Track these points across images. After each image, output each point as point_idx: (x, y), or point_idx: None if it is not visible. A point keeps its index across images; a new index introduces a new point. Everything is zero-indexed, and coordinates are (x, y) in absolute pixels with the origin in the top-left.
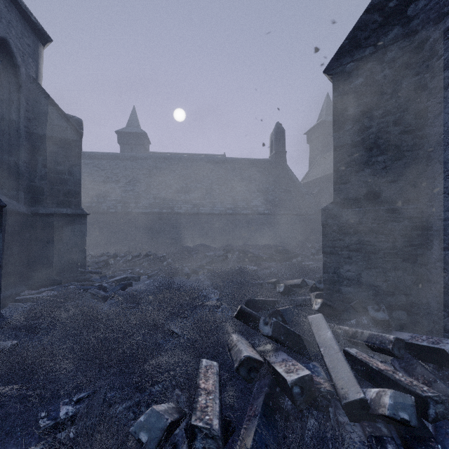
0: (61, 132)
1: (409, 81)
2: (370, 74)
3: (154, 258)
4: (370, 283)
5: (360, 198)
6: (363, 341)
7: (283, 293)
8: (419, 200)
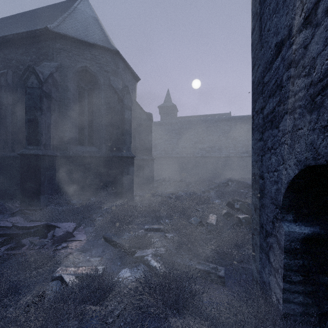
0: (144, 121)
1: None
2: None
3: (184, 183)
4: None
5: None
6: None
7: None
8: None
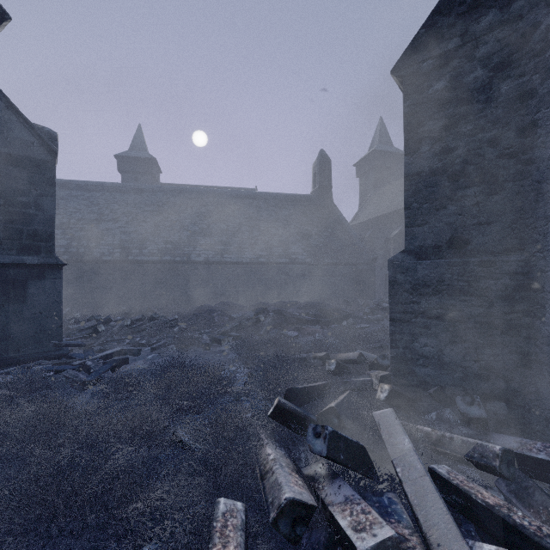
0: (24, 149)
1: (510, 85)
2: (456, 75)
3: (162, 322)
4: (455, 363)
5: (442, 245)
6: (455, 452)
7: (334, 372)
8: (523, 249)
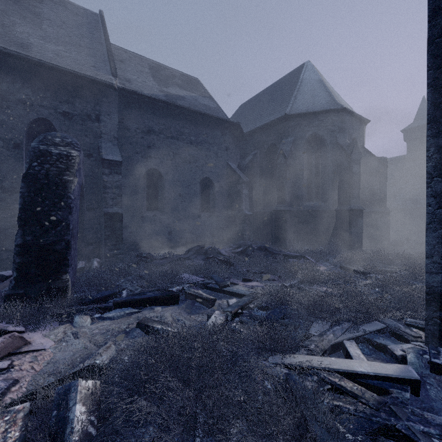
0: (375, 168)
1: None
2: None
3: None
4: None
5: None
6: None
7: None
8: None
